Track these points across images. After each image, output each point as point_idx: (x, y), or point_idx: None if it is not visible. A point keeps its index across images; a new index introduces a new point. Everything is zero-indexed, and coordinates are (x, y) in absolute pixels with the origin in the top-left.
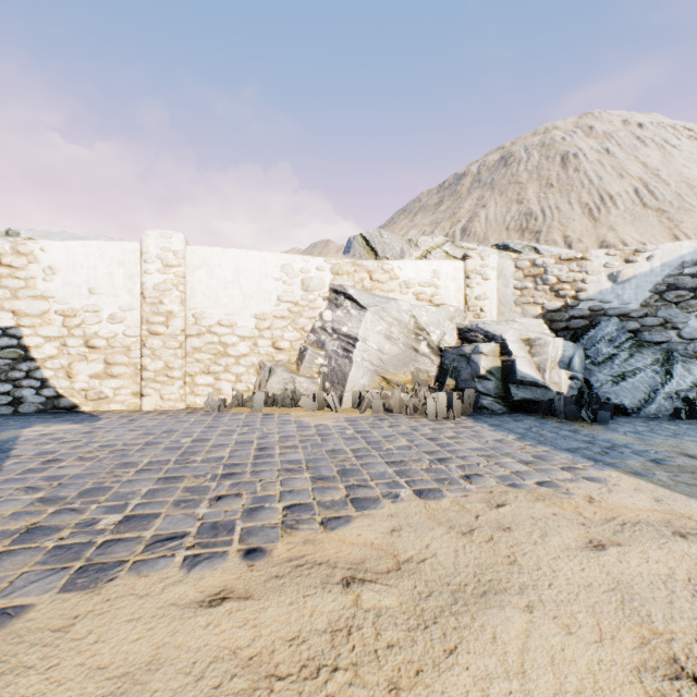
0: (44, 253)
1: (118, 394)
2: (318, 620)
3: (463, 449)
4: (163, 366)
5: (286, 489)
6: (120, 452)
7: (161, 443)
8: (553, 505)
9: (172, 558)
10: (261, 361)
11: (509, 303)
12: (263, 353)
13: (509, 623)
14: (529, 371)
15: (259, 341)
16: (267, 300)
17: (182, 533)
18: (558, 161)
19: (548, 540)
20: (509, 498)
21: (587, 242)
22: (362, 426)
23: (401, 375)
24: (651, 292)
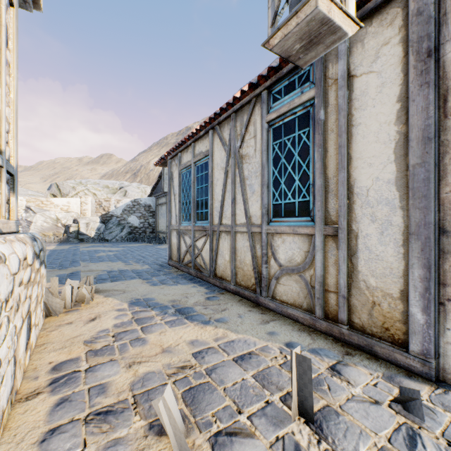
0: None
1: None
2: None
3: None
4: None
5: None
6: None
7: None
8: None
9: None
10: None
11: (94, 212)
12: None
13: None
14: (83, 231)
15: None
16: None
17: None
18: None
19: None
20: None
21: None
22: None
23: (51, 233)
24: (122, 211)
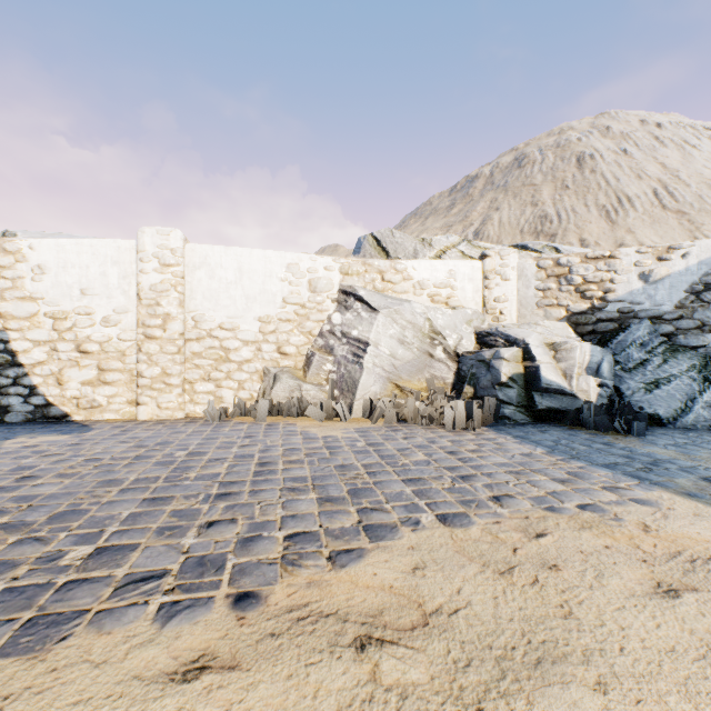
0: (32, 251)
1: (112, 403)
2: (324, 704)
3: (488, 464)
4: (161, 372)
5: (289, 513)
6: (105, 467)
7: (153, 457)
8: (603, 535)
9: (145, 606)
10: (266, 367)
11: (530, 305)
12: (267, 358)
13: (578, 710)
14: (555, 378)
15: (263, 346)
16: (272, 301)
17: (161, 571)
18: (573, 162)
19: (606, 583)
20: (549, 525)
21: (604, 245)
22: (374, 437)
23: (415, 382)
24: (687, 292)
